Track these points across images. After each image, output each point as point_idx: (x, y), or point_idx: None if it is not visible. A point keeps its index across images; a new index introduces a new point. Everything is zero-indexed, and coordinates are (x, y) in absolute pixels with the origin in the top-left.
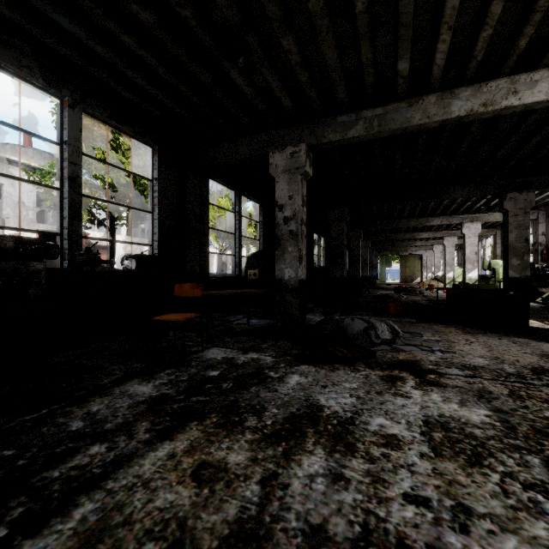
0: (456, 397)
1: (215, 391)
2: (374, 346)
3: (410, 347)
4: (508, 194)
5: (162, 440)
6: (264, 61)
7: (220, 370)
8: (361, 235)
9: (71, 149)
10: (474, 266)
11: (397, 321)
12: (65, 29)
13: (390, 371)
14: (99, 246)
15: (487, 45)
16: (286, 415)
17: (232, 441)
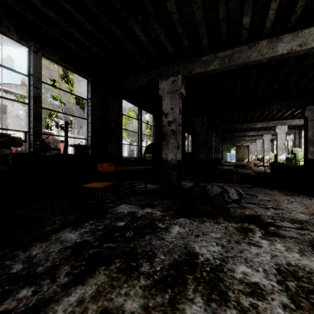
0: (295, 247)
1: (121, 239)
2: (227, 204)
3: (251, 205)
4: (307, 107)
5: (76, 284)
6: (155, 19)
7: (125, 221)
8: (213, 133)
9: (35, 79)
10: (283, 152)
11: (239, 186)
12: (28, 0)
13: (242, 224)
14: (60, 140)
15: (304, 4)
16: (171, 261)
17: (129, 286)
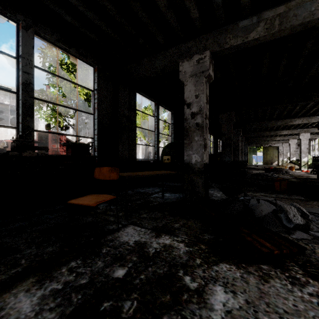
0: None
1: None
2: (290, 233)
3: None
4: None
5: None
6: None
7: (127, 265)
8: (240, 132)
9: (25, 61)
10: None
11: (287, 198)
12: None
13: None
14: None
15: None
16: None
17: None
